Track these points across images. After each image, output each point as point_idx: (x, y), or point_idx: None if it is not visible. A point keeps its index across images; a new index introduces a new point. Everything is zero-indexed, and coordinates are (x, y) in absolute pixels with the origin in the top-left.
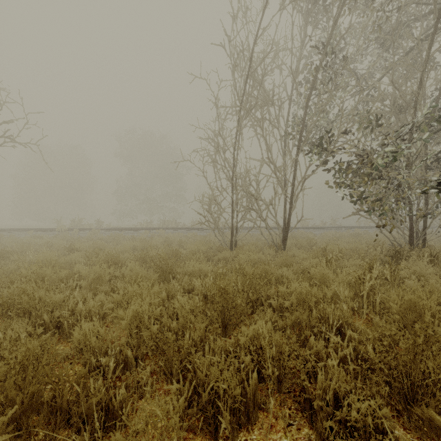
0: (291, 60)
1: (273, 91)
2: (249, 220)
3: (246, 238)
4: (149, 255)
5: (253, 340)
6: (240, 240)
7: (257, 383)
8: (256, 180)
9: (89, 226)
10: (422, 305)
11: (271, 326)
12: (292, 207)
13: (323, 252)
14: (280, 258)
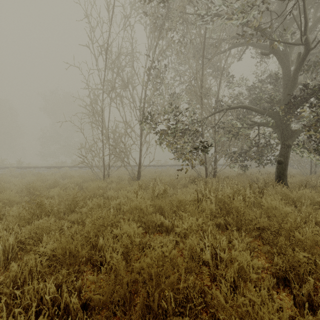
0: (133, 62)
1: (127, 79)
2: (120, 161)
3: (125, 173)
4: (25, 186)
5: (39, 227)
6: (120, 174)
7: (14, 243)
8: (114, 136)
9: (10, 165)
10: (140, 206)
11: (54, 220)
12: (141, 153)
13: (155, 181)
14: (117, 185)
